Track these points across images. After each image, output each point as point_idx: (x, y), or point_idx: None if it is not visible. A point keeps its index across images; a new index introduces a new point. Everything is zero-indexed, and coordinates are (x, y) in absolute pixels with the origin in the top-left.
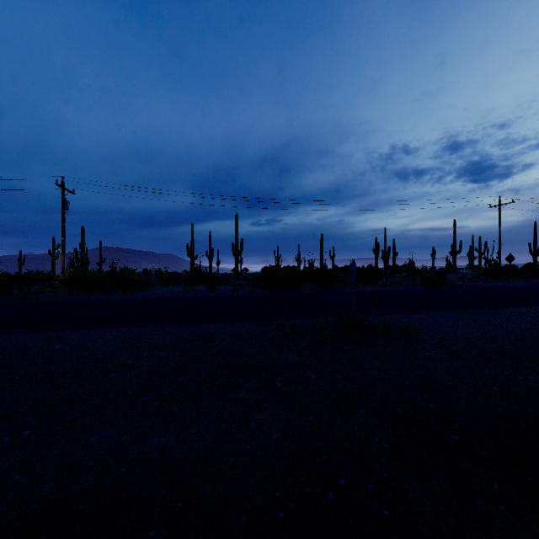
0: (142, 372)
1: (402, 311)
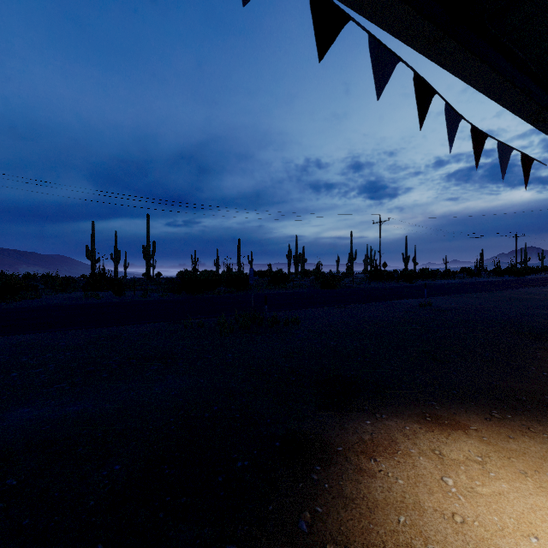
0: (49, 369)
1: (295, 308)
